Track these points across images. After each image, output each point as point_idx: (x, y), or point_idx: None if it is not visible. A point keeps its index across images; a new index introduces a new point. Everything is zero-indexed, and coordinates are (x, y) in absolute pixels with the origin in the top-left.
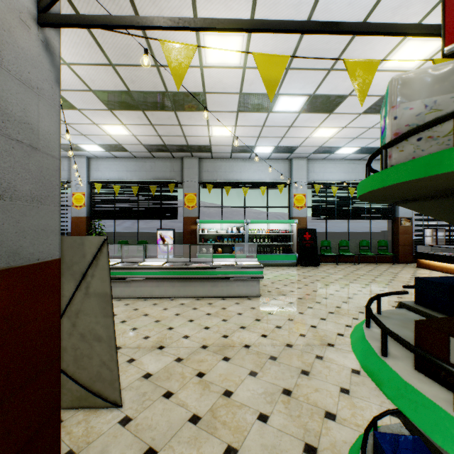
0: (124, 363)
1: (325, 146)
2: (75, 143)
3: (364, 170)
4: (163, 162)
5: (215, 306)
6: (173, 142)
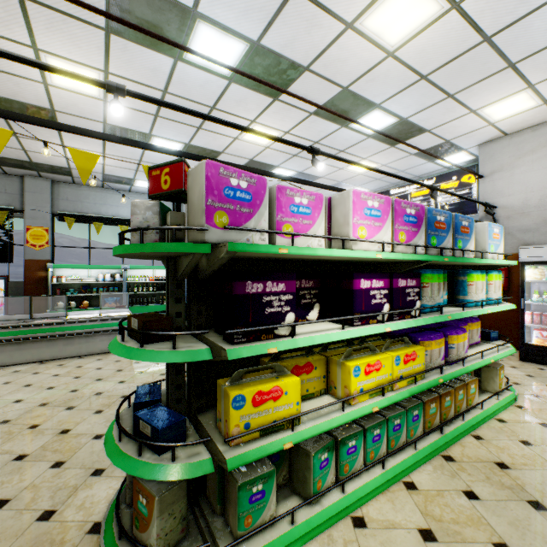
0: None
1: None
2: None
3: None
4: None
5: (67, 367)
6: (4, 154)
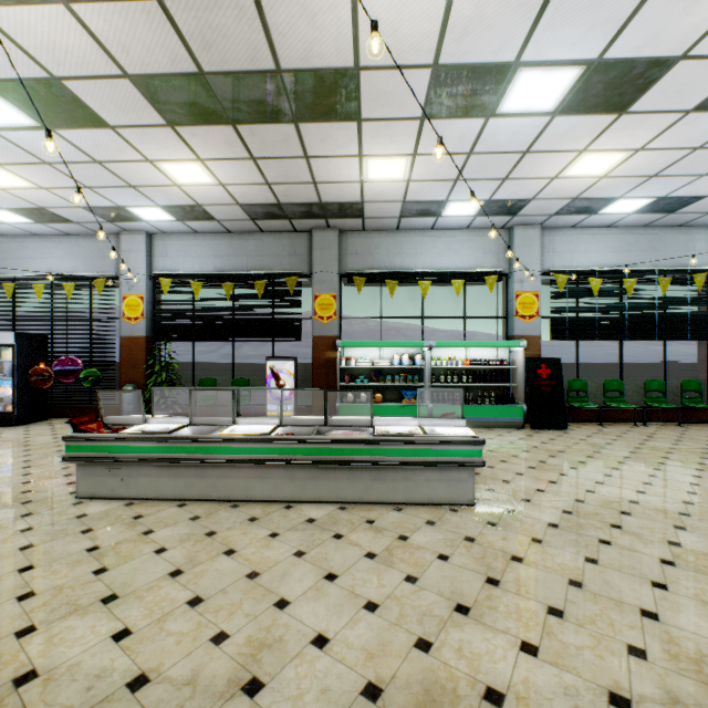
0: None
1: (584, 197)
2: (122, 205)
3: (652, 246)
4: (277, 240)
5: (382, 531)
6: (294, 198)
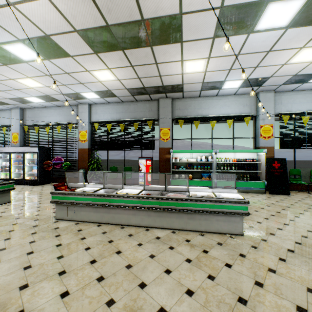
0: None
1: (300, 74)
2: (78, 92)
3: None
4: (143, 104)
5: (194, 246)
6: (150, 84)
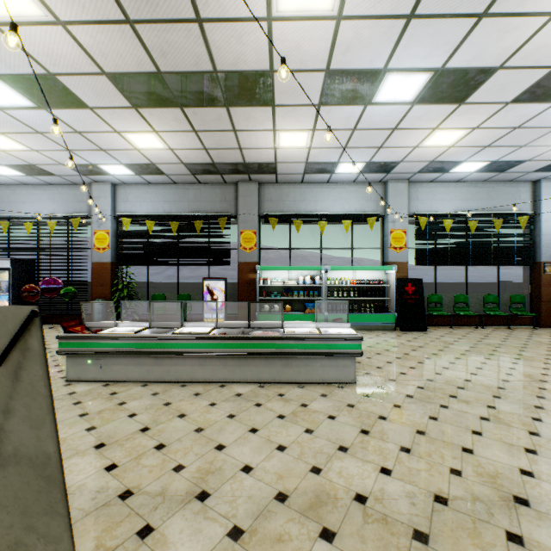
0: (131, 539)
1: (438, 161)
2: (94, 163)
3: (489, 196)
4: (211, 189)
5: (289, 401)
6: (224, 159)
